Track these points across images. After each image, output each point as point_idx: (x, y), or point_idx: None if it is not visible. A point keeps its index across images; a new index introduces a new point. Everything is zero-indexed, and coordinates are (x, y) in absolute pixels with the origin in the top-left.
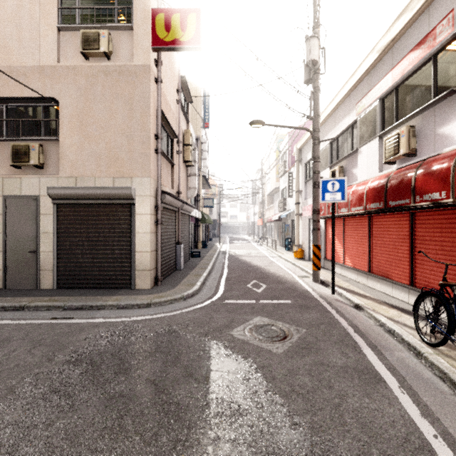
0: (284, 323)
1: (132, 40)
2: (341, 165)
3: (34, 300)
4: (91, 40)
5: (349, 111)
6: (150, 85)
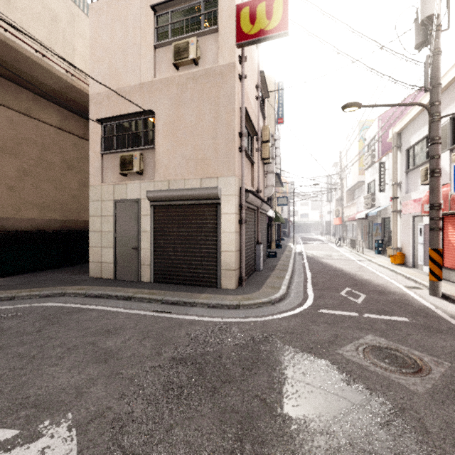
0: (410, 349)
1: (218, 42)
2: None
3: (138, 291)
4: (181, 51)
5: None
6: (235, 82)
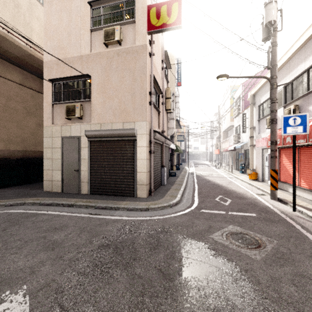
0: (255, 233)
1: (135, 30)
2: (296, 104)
3: (78, 201)
4: (110, 34)
5: (305, 58)
6: (146, 58)
